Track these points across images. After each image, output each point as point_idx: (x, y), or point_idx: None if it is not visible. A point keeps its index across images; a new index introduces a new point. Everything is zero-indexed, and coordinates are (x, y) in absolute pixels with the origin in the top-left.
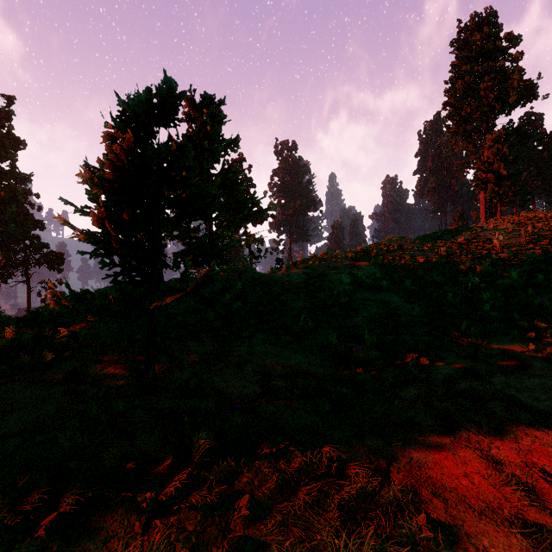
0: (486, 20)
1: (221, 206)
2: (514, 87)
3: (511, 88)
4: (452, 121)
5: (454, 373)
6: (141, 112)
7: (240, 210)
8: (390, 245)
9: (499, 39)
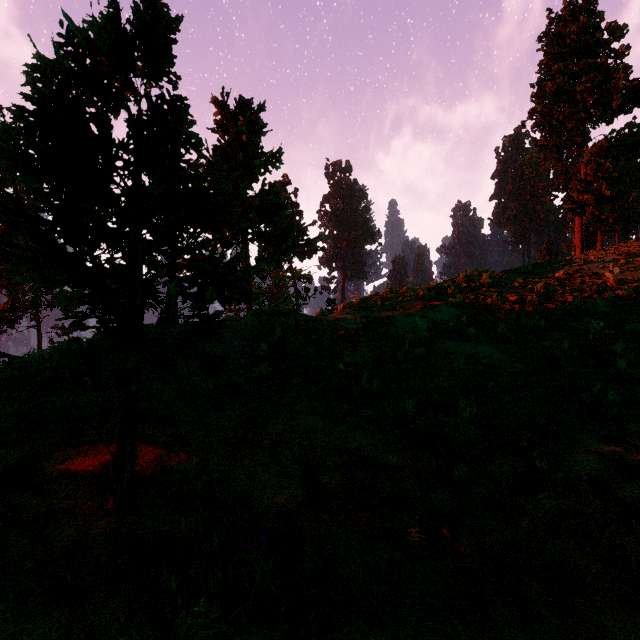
0: (584, 8)
1: (260, 235)
2: (619, 88)
3: (615, 89)
4: (540, 132)
5: (602, 468)
6: (106, 47)
7: (283, 239)
8: (470, 281)
9: (600, 30)
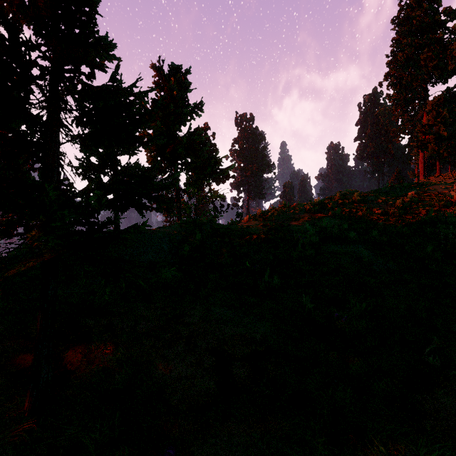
0: None
1: (187, 165)
2: (453, 56)
3: (450, 57)
4: (393, 89)
5: None
6: None
7: (204, 168)
8: (344, 198)
9: (438, 14)
